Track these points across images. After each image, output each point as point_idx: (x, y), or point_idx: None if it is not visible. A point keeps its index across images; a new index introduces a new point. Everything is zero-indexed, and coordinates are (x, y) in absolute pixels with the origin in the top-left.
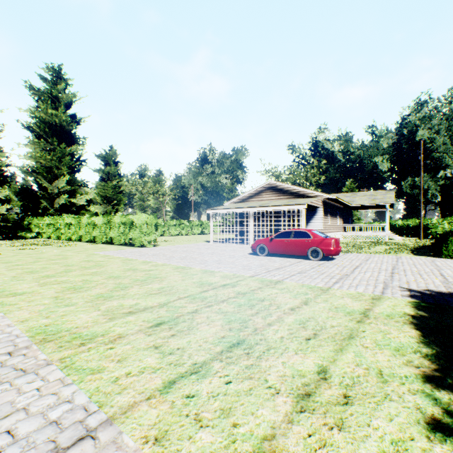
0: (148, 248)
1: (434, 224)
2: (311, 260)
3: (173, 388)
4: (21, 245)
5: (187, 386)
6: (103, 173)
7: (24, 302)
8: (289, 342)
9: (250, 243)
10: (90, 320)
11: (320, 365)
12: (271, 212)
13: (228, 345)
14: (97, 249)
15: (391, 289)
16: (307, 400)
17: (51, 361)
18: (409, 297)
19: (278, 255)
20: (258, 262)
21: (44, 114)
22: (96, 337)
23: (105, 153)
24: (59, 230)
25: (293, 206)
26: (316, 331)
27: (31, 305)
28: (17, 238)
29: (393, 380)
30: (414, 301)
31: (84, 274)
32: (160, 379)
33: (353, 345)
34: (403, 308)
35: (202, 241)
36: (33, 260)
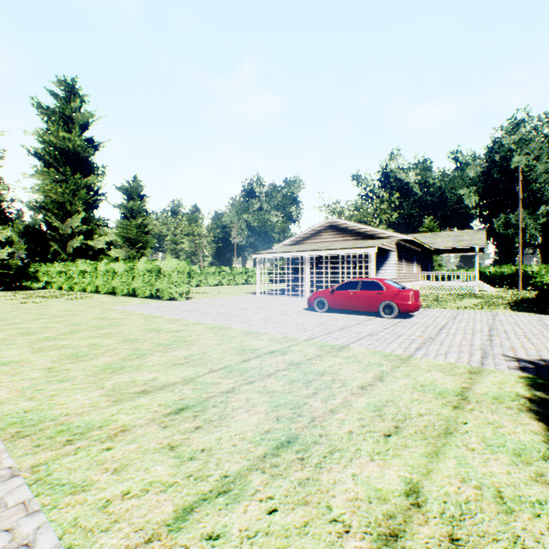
0: (179, 301)
1: (539, 272)
2: (383, 317)
3: (189, 522)
4: (24, 298)
5: (210, 518)
6: (126, 209)
7: (6, 376)
8: (360, 441)
9: (306, 296)
10: (88, 404)
11: (409, 480)
12: (332, 257)
13: (274, 444)
14: (116, 303)
15: (492, 359)
16: (394, 547)
17: (18, 470)
18: (519, 370)
19: (341, 310)
20: (316, 321)
21: (54, 137)
22: (90, 430)
23: (128, 184)
24: (72, 279)
25: (359, 249)
26: (398, 422)
27: (14, 380)
28: (21, 288)
29: (522, 509)
30: (527, 377)
31: (93, 336)
32: (171, 504)
33: (453, 445)
34: (513, 386)
35: (246, 292)
36: (33, 317)
